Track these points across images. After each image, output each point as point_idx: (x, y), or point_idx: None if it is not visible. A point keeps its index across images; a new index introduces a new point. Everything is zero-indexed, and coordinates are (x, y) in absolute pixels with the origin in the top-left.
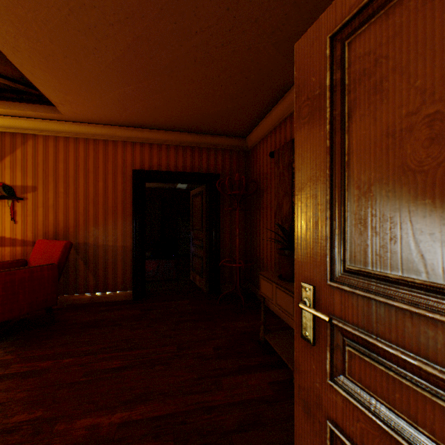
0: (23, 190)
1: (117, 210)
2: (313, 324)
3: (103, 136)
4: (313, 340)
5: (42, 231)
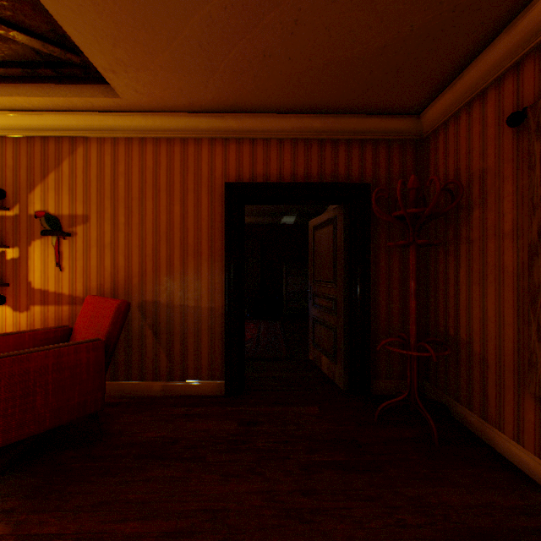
0: (71, 221)
1: (200, 249)
2: None
3: (179, 132)
4: None
5: (96, 283)
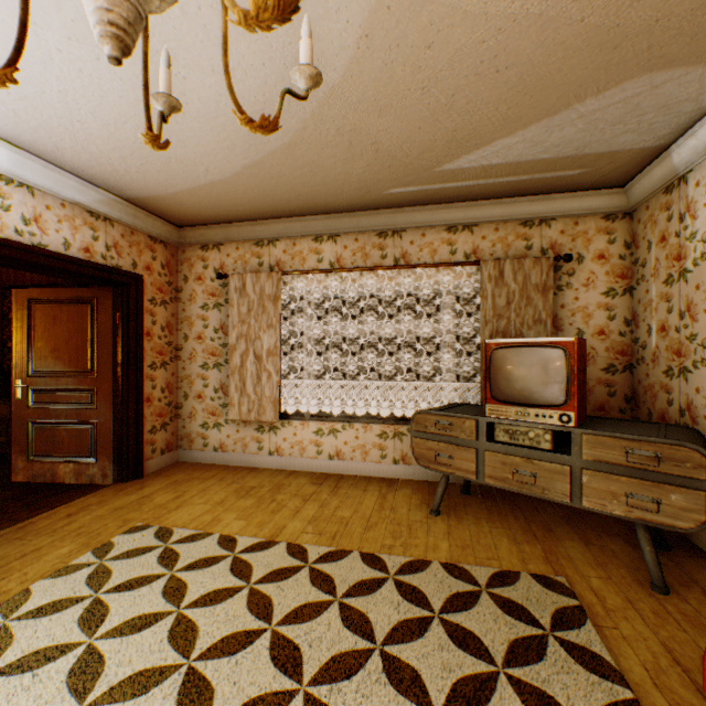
0: None
1: None
2: (23, 392)
3: None
4: (24, 398)
5: None
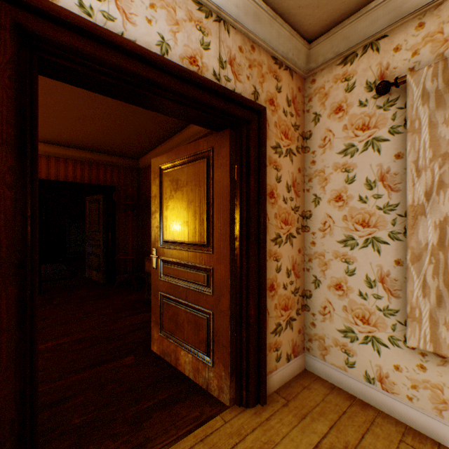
0: None
1: None
2: (156, 262)
3: None
4: (156, 267)
5: None
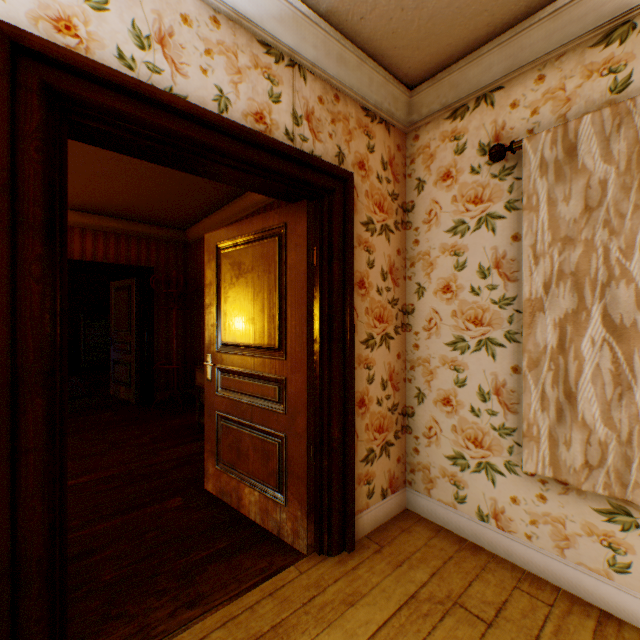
0: None
1: None
2: (212, 372)
3: None
4: (212, 379)
5: None
